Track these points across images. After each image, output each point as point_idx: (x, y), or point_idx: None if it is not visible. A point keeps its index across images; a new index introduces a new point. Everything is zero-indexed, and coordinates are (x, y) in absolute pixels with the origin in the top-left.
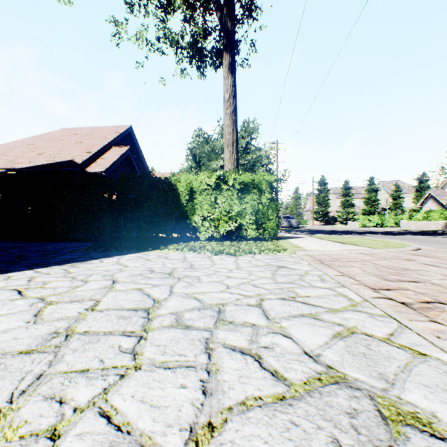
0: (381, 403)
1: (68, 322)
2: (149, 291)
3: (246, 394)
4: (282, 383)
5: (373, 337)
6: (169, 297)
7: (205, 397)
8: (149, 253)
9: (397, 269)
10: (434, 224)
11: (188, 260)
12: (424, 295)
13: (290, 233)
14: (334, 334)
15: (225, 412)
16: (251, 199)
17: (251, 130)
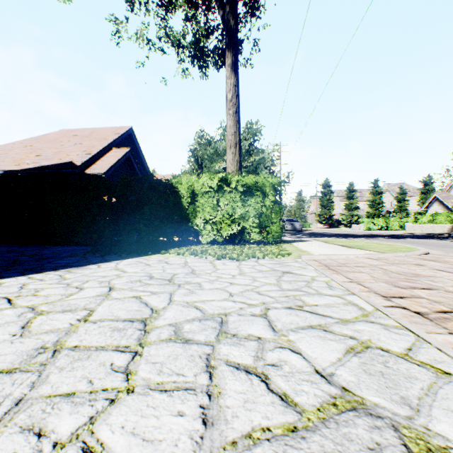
0: (407, 435)
1: (58, 335)
2: (147, 299)
3: (252, 425)
4: (293, 410)
5: (390, 353)
6: (168, 306)
7: (206, 428)
8: (149, 257)
9: (408, 275)
10: (440, 227)
11: (189, 265)
12: (439, 303)
13: (294, 237)
14: (347, 349)
15: (229, 448)
16: (255, 202)
17: (254, 132)
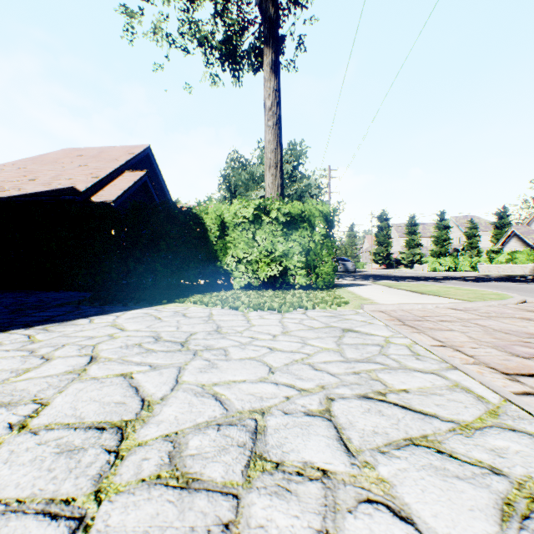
0: None
1: None
2: (140, 380)
3: None
4: None
5: None
6: (170, 395)
7: None
8: (162, 307)
9: (520, 334)
10: (521, 268)
11: (214, 318)
12: None
13: (347, 279)
14: (501, 508)
15: None
16: (300, 235)
17: (297, 154)
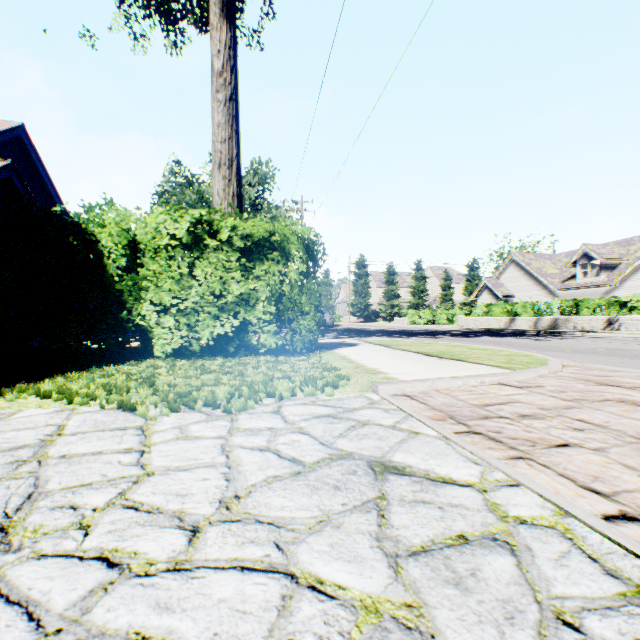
0: None
1: None
2: None
3: None
4: None
5: None
6: None
7: None
8: None
9: None
10: (497, 321)
11: (50, 452)
12: None
13: (328, 336)
14: None
15: None
16: (268, 271)
17: (263, 176)
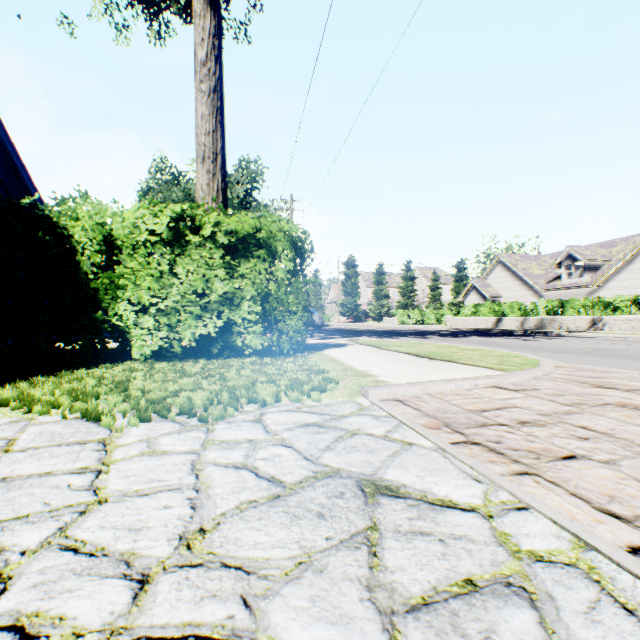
0: None
1: None
2: None
3: None
4: None
5: None
6: None
7: None
8: None
9: None
10: (484, 321)
11: None
12: None
13: (317, 336)
14: None
15: None
16: (254, 269)
17: (252, 174)
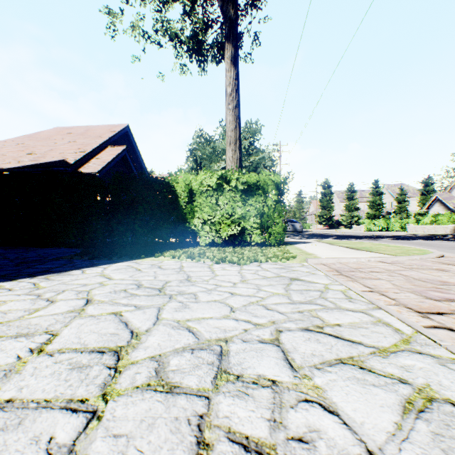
0: None
1: None
2: (128, 317)
3: None
4: None
5: None
6: (153, 328)
7: None
8: (141, 261)
9: (435, 282)
10: (443, 228)
11: (184, 270)
12: None
13: (295, 238)
14: (404, 405)
15: None
16: (256, 201)
17: (253, 131)
